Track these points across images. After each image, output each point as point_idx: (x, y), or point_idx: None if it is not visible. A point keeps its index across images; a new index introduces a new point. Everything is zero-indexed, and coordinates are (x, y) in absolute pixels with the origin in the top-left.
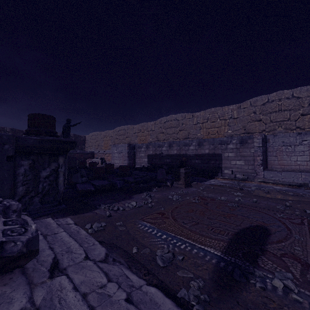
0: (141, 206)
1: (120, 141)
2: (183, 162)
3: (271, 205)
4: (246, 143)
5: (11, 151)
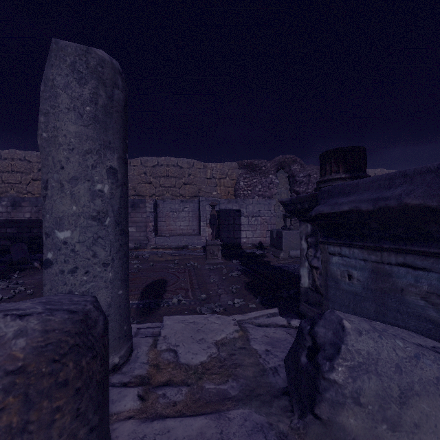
0: (13, 296)
1: None
2: None
3: (165, 265)
4: (138, 207)
5: None
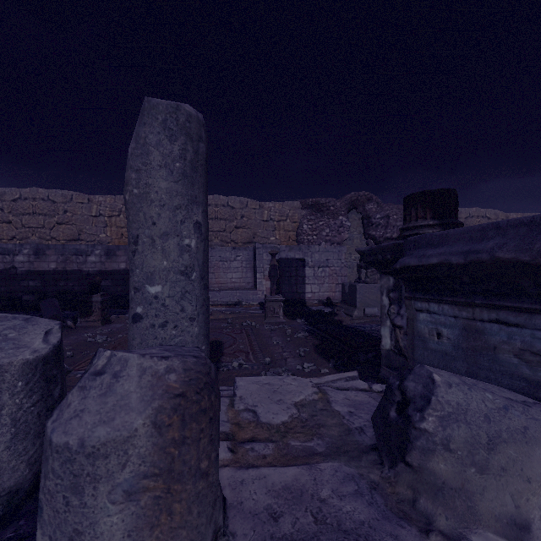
0: None
1: None
2: (98, 284)
3: (217, 325)
4: None
5: None
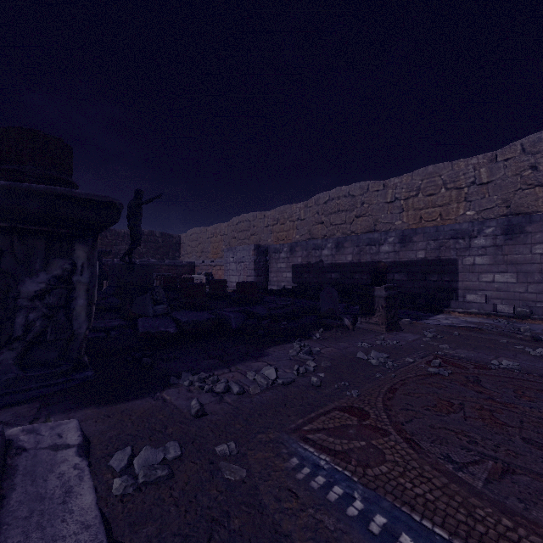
0: (291, 381)
1: (240, 242)
2: (382, 273)
3: None
4: (520, 233)
5: None
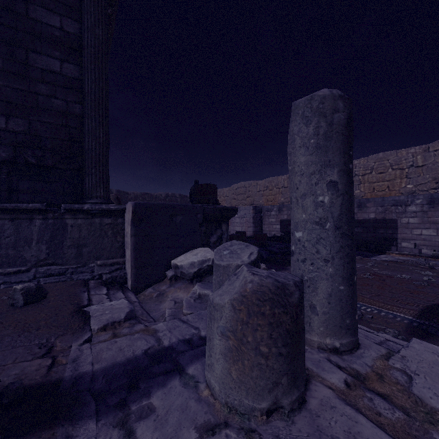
0: None
1: (238, 202)
2: None
3: None
4: None
5: (201, 220)
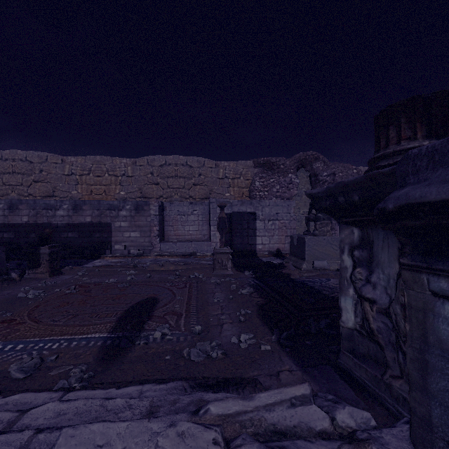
0: None
1: None
2: (47, 236)
3: (164, 277)
4: (142, 210)
5: None
